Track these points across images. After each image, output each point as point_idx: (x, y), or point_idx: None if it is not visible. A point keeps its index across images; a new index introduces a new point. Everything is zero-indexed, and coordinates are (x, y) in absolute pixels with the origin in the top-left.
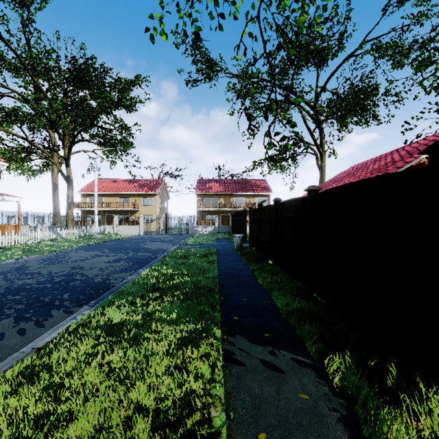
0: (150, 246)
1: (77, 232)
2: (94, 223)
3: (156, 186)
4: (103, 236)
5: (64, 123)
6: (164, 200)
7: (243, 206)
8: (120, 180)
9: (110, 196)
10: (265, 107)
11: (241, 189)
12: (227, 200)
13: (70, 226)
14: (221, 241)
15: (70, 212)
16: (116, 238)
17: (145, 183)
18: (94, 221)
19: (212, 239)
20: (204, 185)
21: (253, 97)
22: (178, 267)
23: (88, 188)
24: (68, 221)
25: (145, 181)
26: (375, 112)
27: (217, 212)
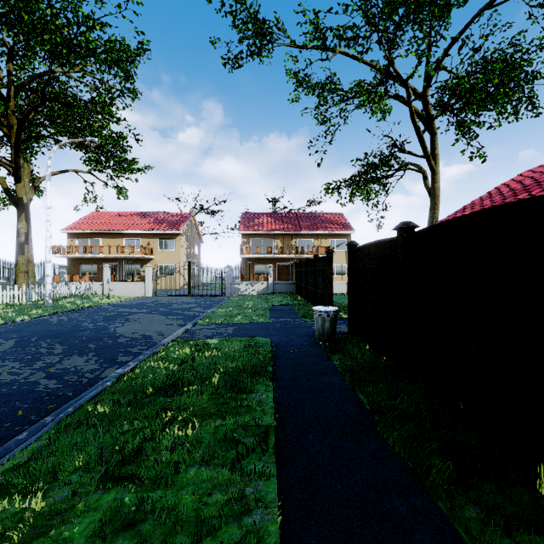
0: (129, 328)
1: (23, 293)
2: (83, 278)
3: (179, 223)
4: (77, 300)
5: (7, 105)
6: (193, 244)
7: (311, 251)
8: (128, 213)
9: (110, 237)
10: (347, 96)
11: (307, 226)
12: (286, 243)
13: (22, 282)
14: (280, 312)
15: (21, 259)
16: (95, 304)
17: (165, 218)
18: (84, 275)
19: (263, 309)
20: (252, 221)
21: (324, 90)
22: (72, 520)
23: (78, 224)
24: (18, 274)
25: (165, 215)
26: (534, 94)
27: (270, 261)
